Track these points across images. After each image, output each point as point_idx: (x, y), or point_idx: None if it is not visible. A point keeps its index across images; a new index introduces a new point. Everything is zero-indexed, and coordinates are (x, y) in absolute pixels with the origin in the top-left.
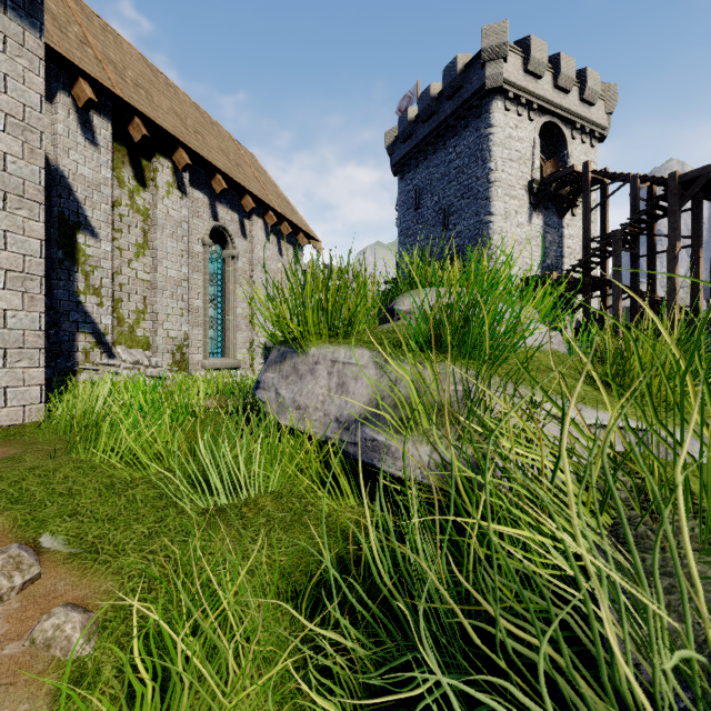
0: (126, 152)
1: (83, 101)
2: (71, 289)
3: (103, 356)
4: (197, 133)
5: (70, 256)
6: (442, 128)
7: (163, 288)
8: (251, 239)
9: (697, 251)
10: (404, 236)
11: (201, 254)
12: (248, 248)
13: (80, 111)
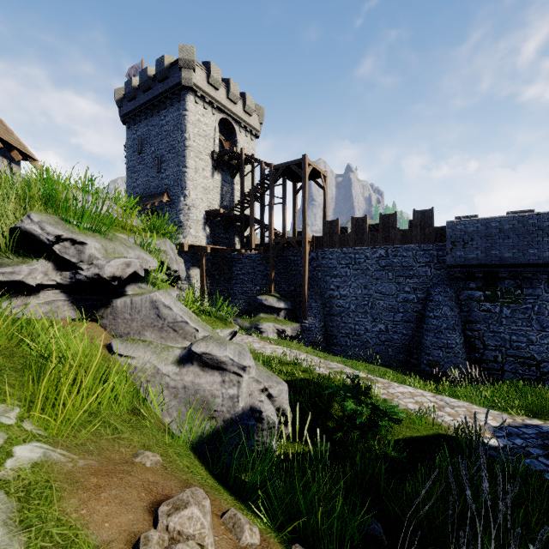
0: None
1: None
2: None
3: None
4: None
5: None
6: (156, 100)
7: None
8: None
9: (284, 206)
10: (131, 171)
11: None
12: None
13: None
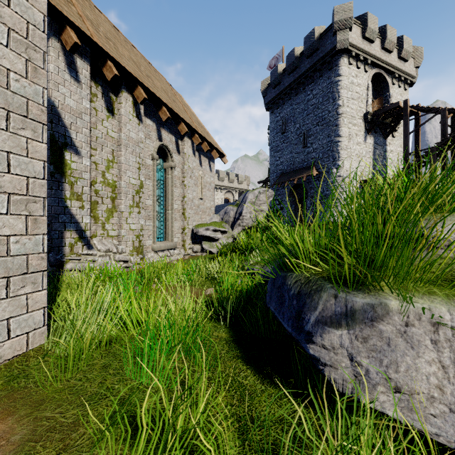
0: (99, 89)
1: (70, 45)
2: (60, 196)
3: (84, 247)
4: (148, 77)
5: (59, 169)
6: (303, 77)
7: (126, 192)
8: (183, 154)
9: None
10: (274, 151)
11: (151, 166)
12: (181, 161)
13: (67, 54)
